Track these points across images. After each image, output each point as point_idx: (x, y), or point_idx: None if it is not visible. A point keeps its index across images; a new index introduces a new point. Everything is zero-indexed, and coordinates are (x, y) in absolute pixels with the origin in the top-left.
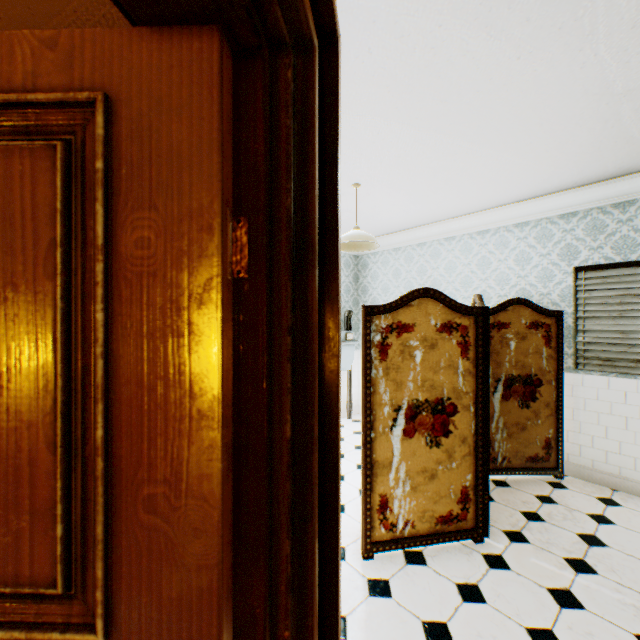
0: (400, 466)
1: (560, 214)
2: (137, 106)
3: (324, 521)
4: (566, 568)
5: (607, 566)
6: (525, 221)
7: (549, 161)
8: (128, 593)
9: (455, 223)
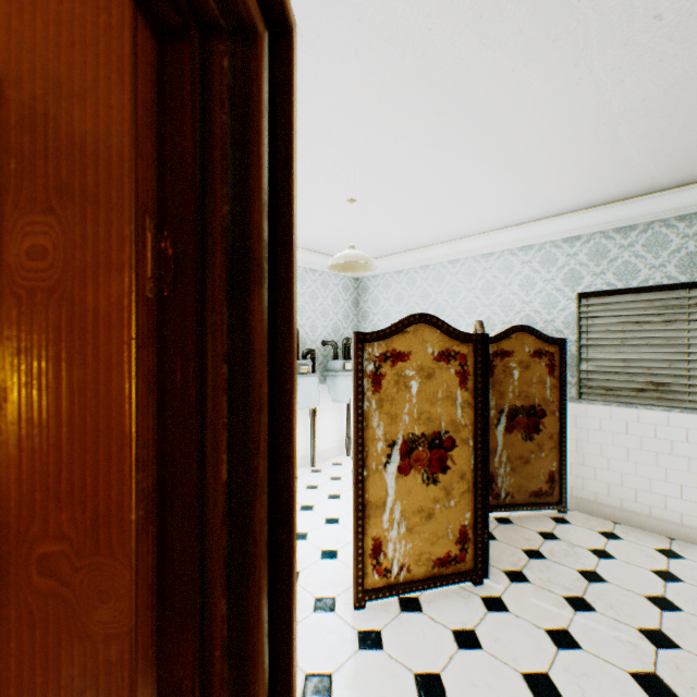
0: (395, 506)
1: (564, 238)
2: (30, 88)
3: (276, 574)
4: (565, 607)
5: (606, 602)
6: (529, 244)
7: (551, 182)
8: (18, 674)
9: (459, 245)
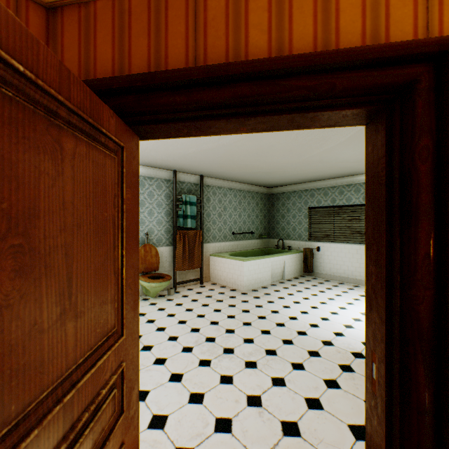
0: None
1: None
2: (128, 152)
3: None
4: None
5: None
6: None
7: None
8: (126, 319)
9: None
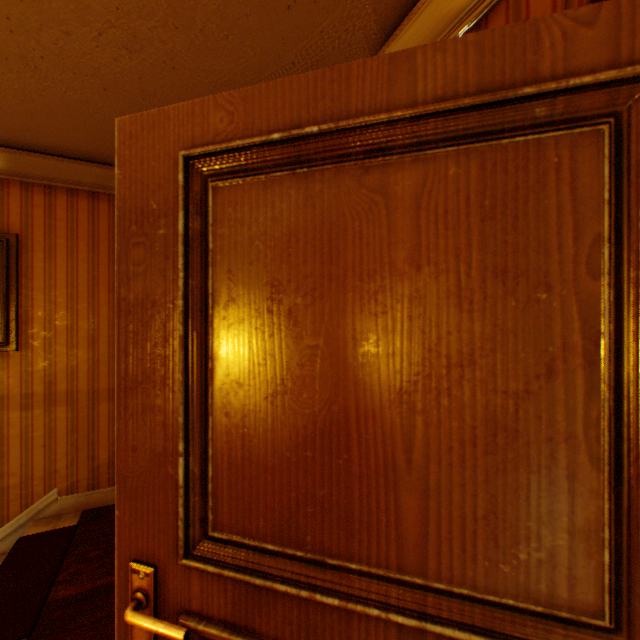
0: None
1: None
2: None
3: None
4: None
5: None
6: None
7: None
8: None
9: None
